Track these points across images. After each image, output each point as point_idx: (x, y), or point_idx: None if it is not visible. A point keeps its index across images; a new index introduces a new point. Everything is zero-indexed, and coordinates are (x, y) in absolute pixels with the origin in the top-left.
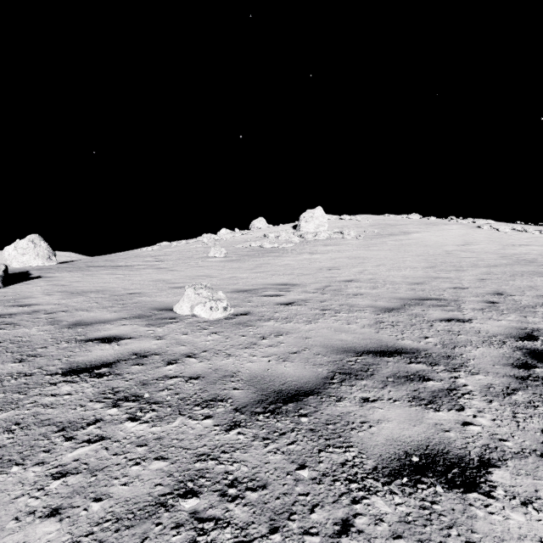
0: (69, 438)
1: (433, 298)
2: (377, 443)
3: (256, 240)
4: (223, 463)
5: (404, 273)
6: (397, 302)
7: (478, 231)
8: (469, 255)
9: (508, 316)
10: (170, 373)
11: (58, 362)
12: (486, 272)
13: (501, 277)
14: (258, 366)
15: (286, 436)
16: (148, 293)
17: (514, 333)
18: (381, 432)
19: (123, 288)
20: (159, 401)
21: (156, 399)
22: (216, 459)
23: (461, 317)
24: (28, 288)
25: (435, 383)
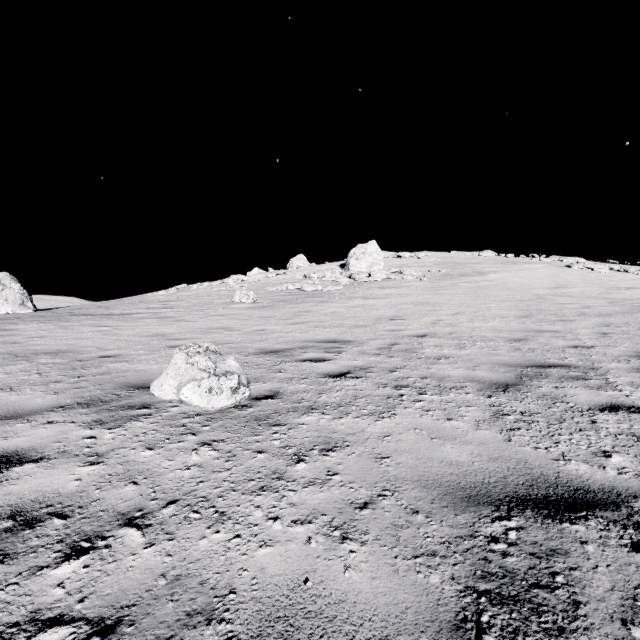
0: None
1: (555, 363)
2: None
3: (295, 282)
4: None
5: (493, 325)
6: (506, 371)
7: (568, 271)
8: (569, 301)
9: None
10: (50, 602)
11: None
12: (603, 323)
13: (628, 330)
14: (282, 565)
15: None
16: (129, 357)
17: None
18: None
19: (97, 348)
20: None
21: None
22: None
23: (629, 402)
24: None
25: None
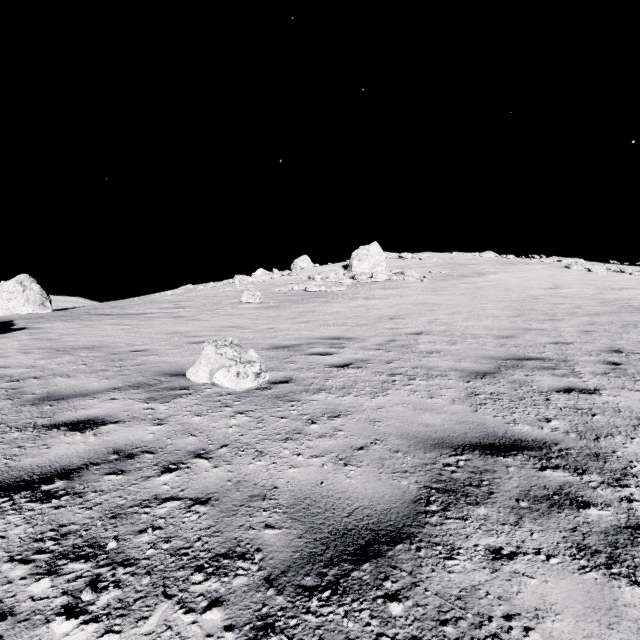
0: None
1: (533, 357)
2: None
3: (299, 282)
4: None
5: (486, 323)
6: (488, 363)
7: (566, 271)
8: (562, 301)
9: None
10: (163, 491)
11: None
12: (589, 322)
13: (610, 328)
14: (305, 476)
15: None
16: (157, 351)
17: None
18: None
19: (126, 344)
20: (133, 559)
21: (128, 553)
22: None
23: (584, 386)
24: (2, 344)
25: (601, 513)
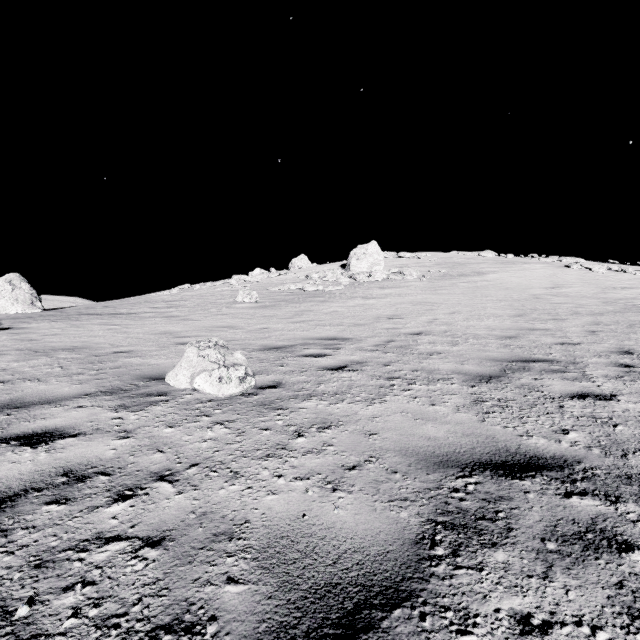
0: None
1: (539, 358)
2: None
3: (296, 282)
4: None
5: (487, 323)
6: (492, 365)
7: (567, 271)
8: (564, 300)
9: None
10: (109, 527)
11: None
12: (594, 322)
13: (616, 328)
14: (285, 506)
15: None
16: (141, 352)
17: None
18: None
19: (110, 345)
20: (44, 635)
21: (40, 624)
22: None
23: (598, 391)
24: None
25: None
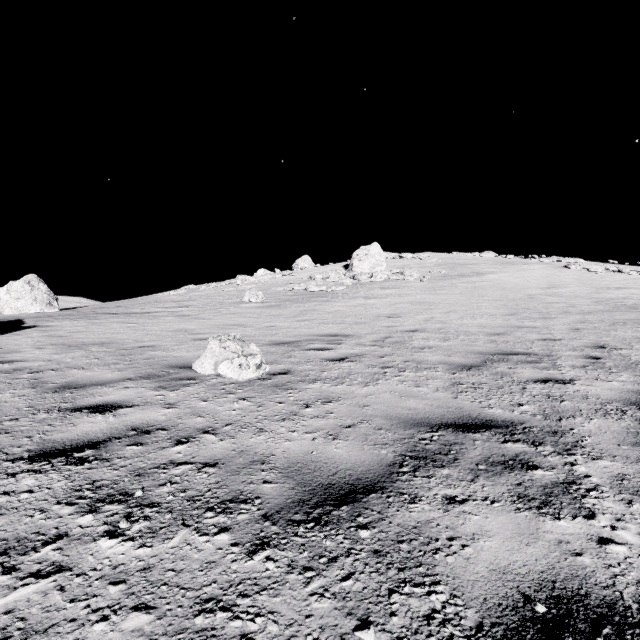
0: (10, 568)
1: (519, 352)
2: (477, 576)
3: (300, 282)
4: (240, 617)
5: (480, 322)
6: (476, 357)
7: (564, 271)
8: (557, 300)
9: (619, 375)
10: (177, 458)
11: (27, 441)
12: (580, 320)
13: (600, 326)
14: (299, 447)
15: (338, 564)
16: (164, 347)
17: (633, 398)
18: (480, 556)
19: (134, 340)
20: (156, 503)
21: (152, 499)
22: (230, 609)
23: (560, 377)
24: (16, 340)
25: (545, 473)
